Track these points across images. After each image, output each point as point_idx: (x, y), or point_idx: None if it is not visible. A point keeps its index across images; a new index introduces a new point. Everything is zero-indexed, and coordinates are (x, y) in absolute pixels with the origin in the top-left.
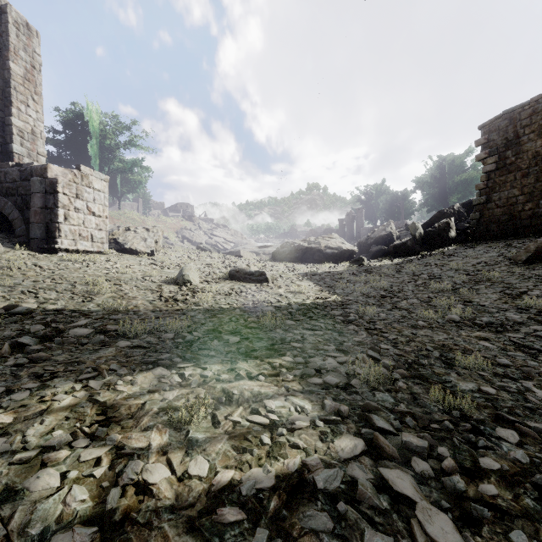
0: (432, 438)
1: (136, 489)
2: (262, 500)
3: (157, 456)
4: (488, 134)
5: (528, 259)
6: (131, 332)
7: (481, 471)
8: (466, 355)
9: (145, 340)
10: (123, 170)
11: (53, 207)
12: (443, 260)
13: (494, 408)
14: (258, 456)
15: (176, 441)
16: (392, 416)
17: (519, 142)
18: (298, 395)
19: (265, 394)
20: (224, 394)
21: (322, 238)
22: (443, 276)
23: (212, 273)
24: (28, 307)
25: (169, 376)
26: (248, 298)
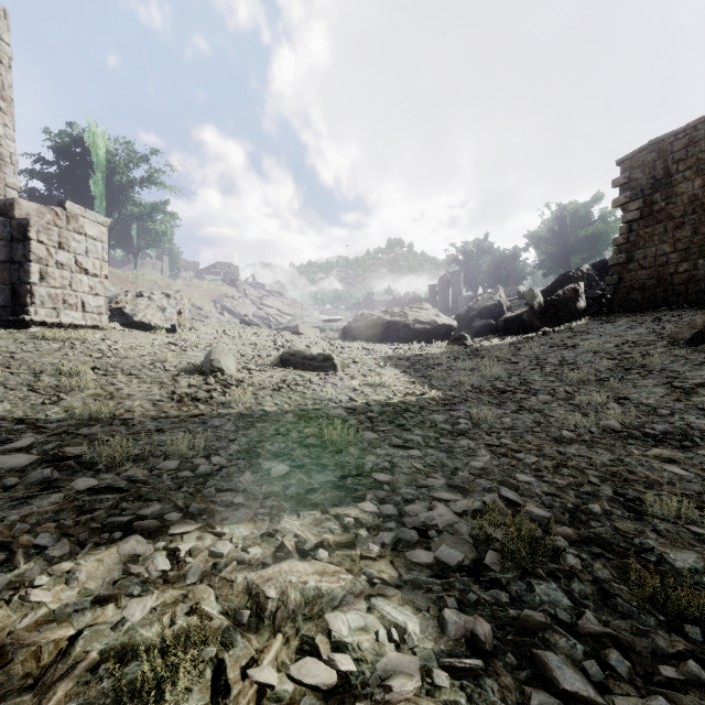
0: None
1: None
2: None
3: None
4: (629, 171)
5: (694, 338)
6: (102, 461)
7: None
8: (654, 491)
9: (126, 473)
10: (139, 216)
11: (23, 261)
12: (573, 339)
13: None
14: None
15: None
16: (578, 645)
17: (671, 182)
18: (392, 595)
19: (329, 594)
20: (250, 598)
21: (409, 309)
22: (578, 361)
23: (257, 356)
24: None
25: (149, 556)
26: (307, 395)
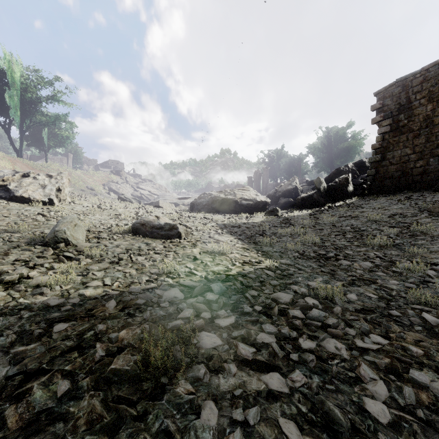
0: None
1: None
2: None
3: None
4: (382, 99)
5: None
6: None
7: None
8: None
9: None
10: (46, 123)
11: None
12: (353, 211)
13: None
14: None
15: None
16: None
17: (411, 107)
18: None
19: None
20: None
21: (237, 190)
22: (367, 228)
23: (115, 225)
24: None
25: None
26: (145, 267)
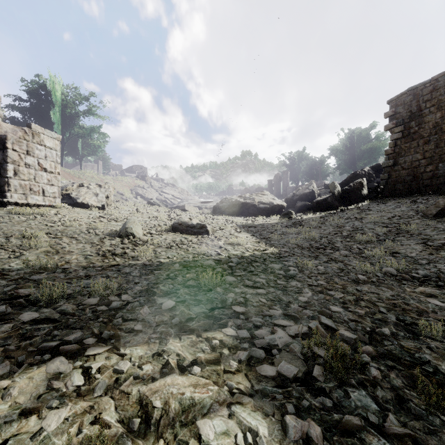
0: None
1: None
2: None
3: None
4: (395, 107)
5: (438, 213)
6: (43, 299)
7: None
8: (423, 318)
9: (60, 308)
10: (83, 135)
11: (2, 163)
12: (360, 214)
13: None
14: None
15: None
16: (386, 443)
17: (421, 114)
18: (246, 403)
19: (200, 403)
20: (141, 408)
21: (255, 194)
22: (364, 228)
23: (157, 225)
24: None
25: (69, 373)
26: (189, 251)
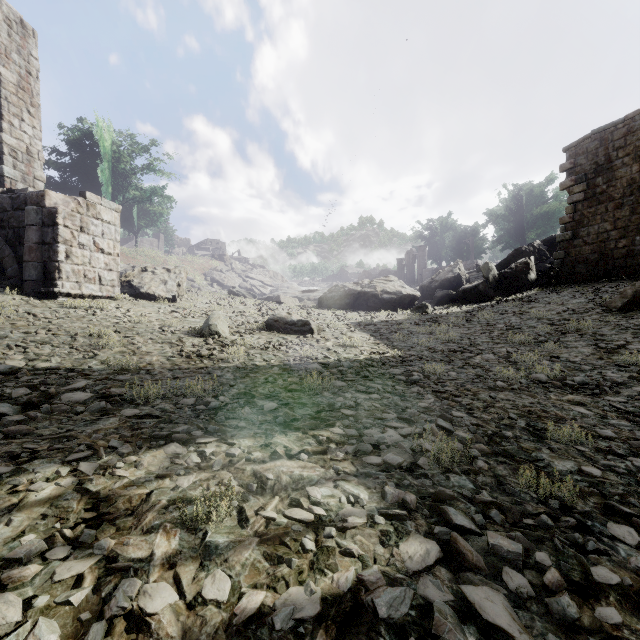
0: (526, 538)
1: (128, 623)
2: (302, 637)
3: (161, 570)
4: (574, 157)
5: (625, 306)
6: (140, 397)
7: (595, 586)
8: (558, 424)
9: (158, 406)
10: (140, 200)
11: (52, 243)
12: (522, 307)
13: (601, 496)
14: (298, 568)
15: (189, 548)
16: (473, 507)
17: (611, 167)
18: (351, 480)
19: (308, 478)
20: (256, 479)
21: (377, 281)
22: (523, 326)
23: (246, 322)
24: (12, 366)
25: (186, 455)
26: (289, 353)
